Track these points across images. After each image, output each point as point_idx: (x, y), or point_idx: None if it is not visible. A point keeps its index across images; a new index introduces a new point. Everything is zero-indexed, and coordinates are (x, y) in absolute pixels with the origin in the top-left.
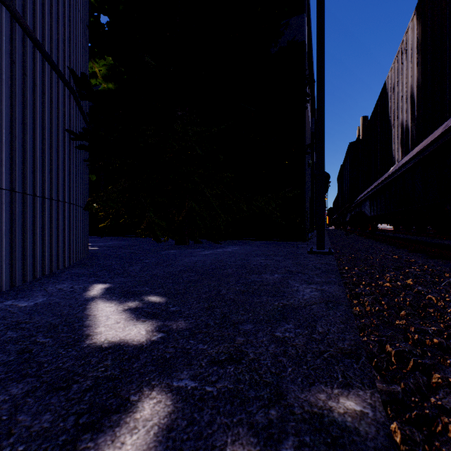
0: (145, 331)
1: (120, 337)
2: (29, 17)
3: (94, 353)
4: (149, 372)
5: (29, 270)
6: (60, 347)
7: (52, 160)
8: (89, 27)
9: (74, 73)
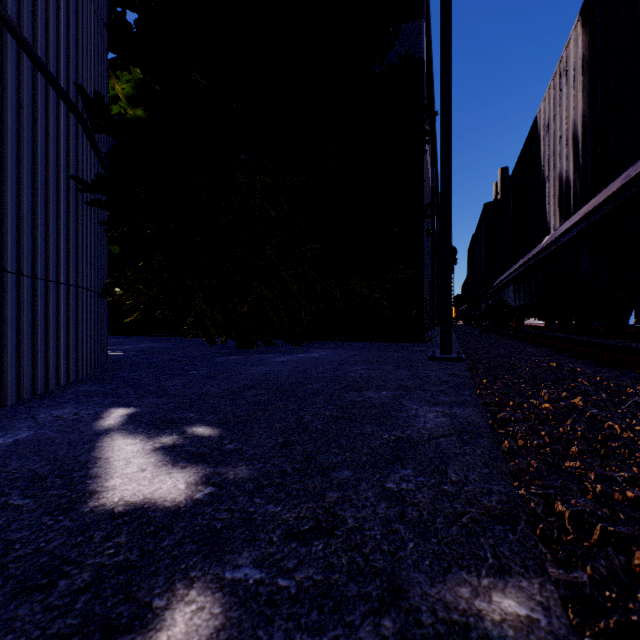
0: (185, 484)
1: (145, 495)
2: (10, 3)
3: (100, 523)
4: (187, 555)
5: (11, 388)
6: (45, 513)
7: (49, 221)
8: (109, 27)
9: (83, 92)
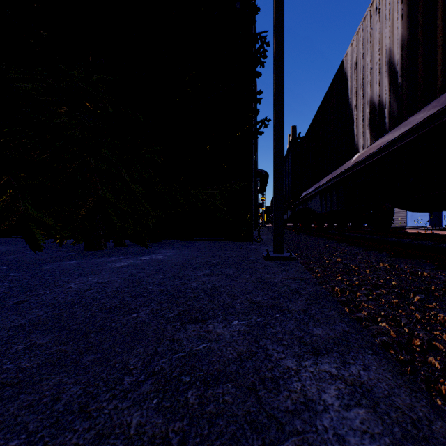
0: None
1: None
2: None
3: None
4: None
5: None
6: None
7: None
8: None
9: None
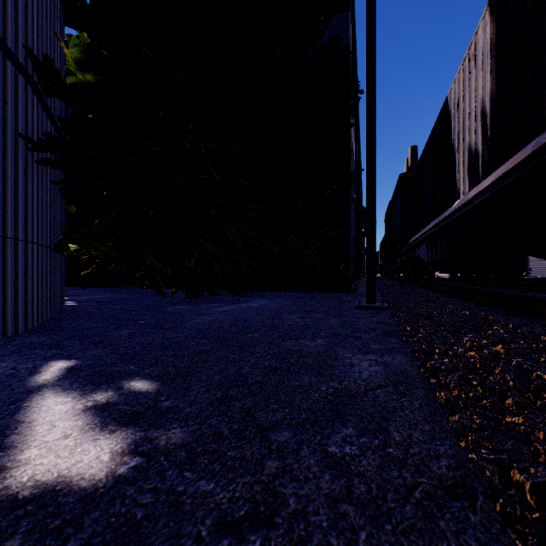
0: (109, 454)
1: (60, 472)
2: None
3: None
4: None
5: None
6: None
7: None
8: None
9: (33, 55)
